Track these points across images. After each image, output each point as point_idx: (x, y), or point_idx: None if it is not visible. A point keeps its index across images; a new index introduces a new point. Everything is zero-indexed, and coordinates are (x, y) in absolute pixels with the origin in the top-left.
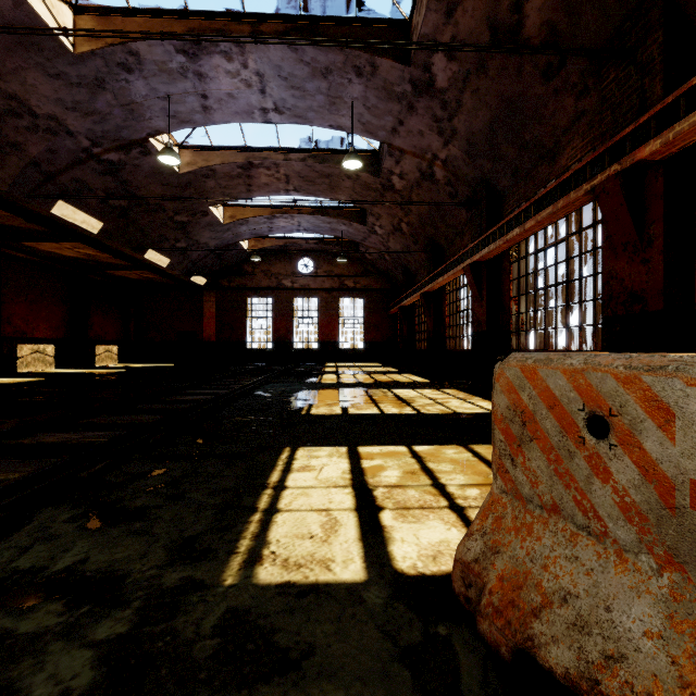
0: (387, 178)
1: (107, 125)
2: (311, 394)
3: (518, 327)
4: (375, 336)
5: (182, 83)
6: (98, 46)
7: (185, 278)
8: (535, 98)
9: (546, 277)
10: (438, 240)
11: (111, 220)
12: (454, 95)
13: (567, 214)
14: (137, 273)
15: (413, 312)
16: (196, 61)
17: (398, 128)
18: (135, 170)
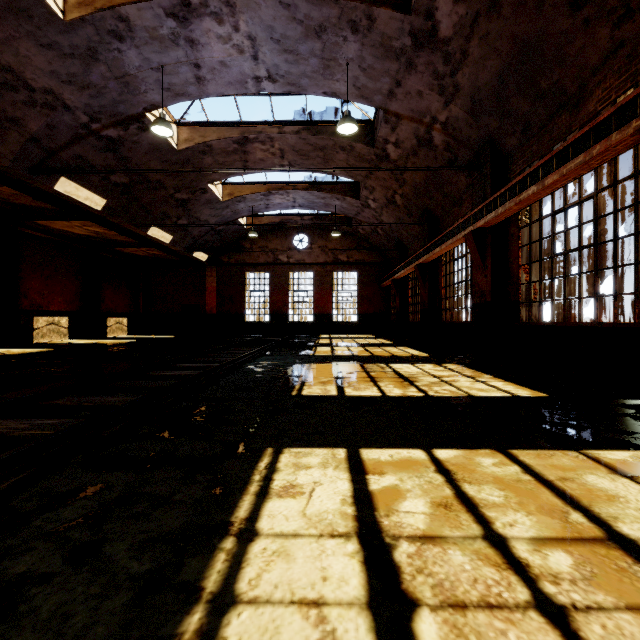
0: (382, 148)
1: (103, 99)
2: (304, 369)
3: (529, 298)
4: (368, 308)
5: (174, 51)
6: (87, 12)
7: (187, 254)
8: (558, 35)
9: (566, 241)
10: (434, 211)
11: (114, 197)
12: (458, 44)
13: (595, 167)
14: (144, 250)
15: (406, 285)
16: (186, 26)
17: (395, 91)
18: (134, 146)
